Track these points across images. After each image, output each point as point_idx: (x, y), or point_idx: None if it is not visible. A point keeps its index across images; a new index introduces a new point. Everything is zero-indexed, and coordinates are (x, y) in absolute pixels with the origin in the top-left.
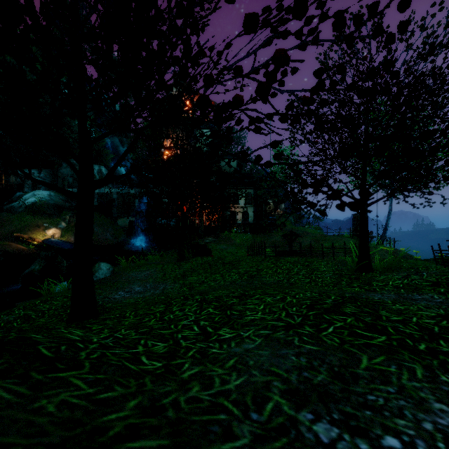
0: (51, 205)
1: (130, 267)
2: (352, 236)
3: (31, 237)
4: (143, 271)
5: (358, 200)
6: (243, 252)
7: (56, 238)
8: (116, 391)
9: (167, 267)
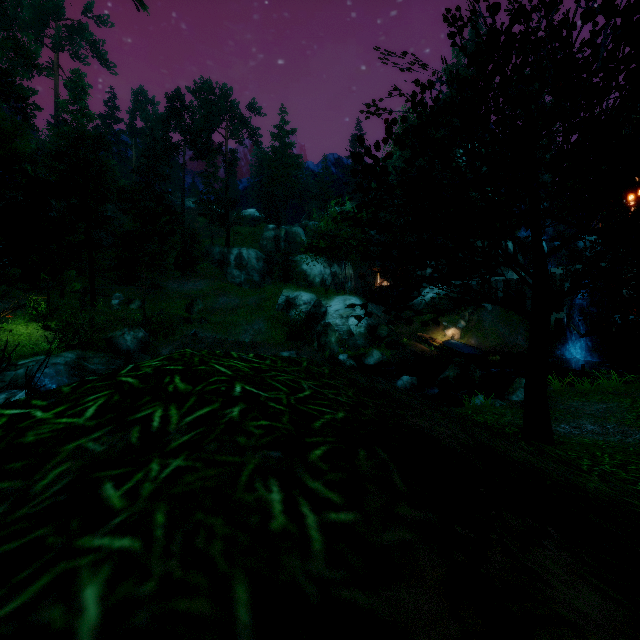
0: (449, 300)
1: (567, 393)
2: None
3: (431, 337)
4: (593, 403)
5: None
6: None
7: (455, 339)
8: (635, 502)
9: None
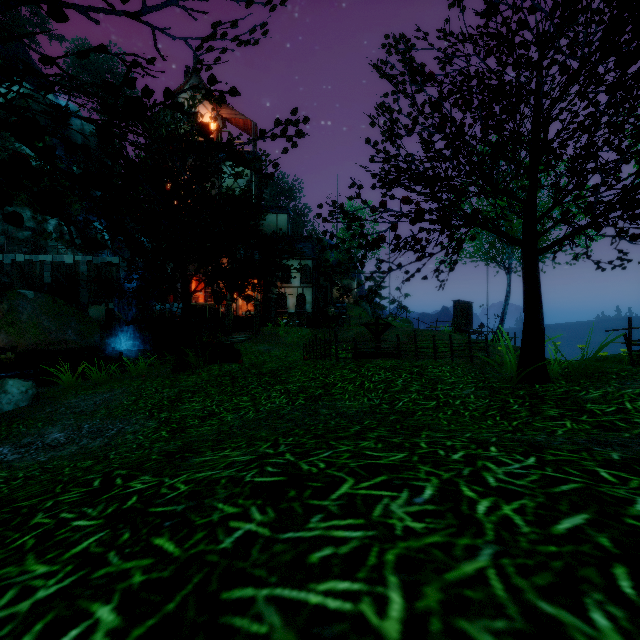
0: None
1: (80, 387)
2: (455, 331)
3: None
4: (98, 395)
5: (521, 243)
6: (298, 356)
7: None
8: None
9: (149, 385)
